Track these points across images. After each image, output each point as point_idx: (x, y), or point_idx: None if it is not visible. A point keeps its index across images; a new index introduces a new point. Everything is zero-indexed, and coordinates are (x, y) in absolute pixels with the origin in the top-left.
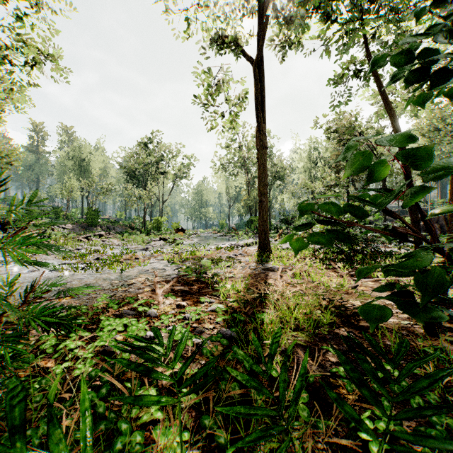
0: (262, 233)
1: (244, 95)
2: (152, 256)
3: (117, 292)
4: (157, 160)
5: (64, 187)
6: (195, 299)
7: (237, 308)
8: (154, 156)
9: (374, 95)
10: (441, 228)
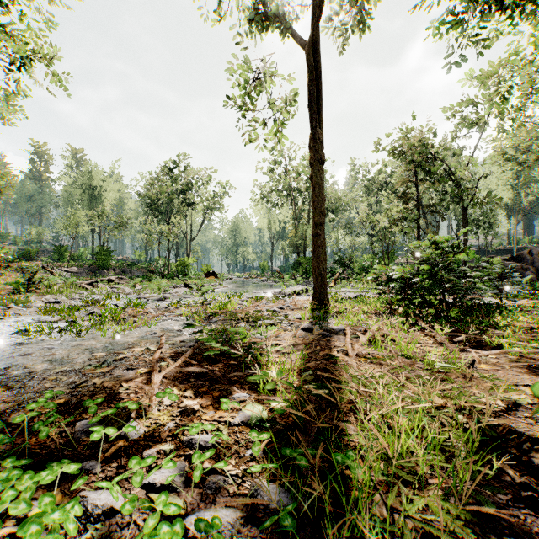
0: (318, 279)
1: (292, 99)
2: (168, 310)
3: (90, 377)
4: (184, 188)
5: (68, 220)
6: (215, 391)
7: (288, 414)
8: (180, 183)
9: (476, 86)
10: (536, 271)
